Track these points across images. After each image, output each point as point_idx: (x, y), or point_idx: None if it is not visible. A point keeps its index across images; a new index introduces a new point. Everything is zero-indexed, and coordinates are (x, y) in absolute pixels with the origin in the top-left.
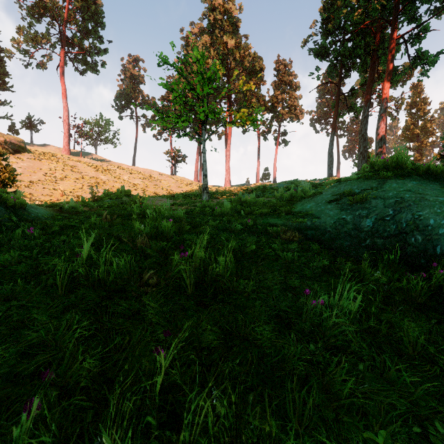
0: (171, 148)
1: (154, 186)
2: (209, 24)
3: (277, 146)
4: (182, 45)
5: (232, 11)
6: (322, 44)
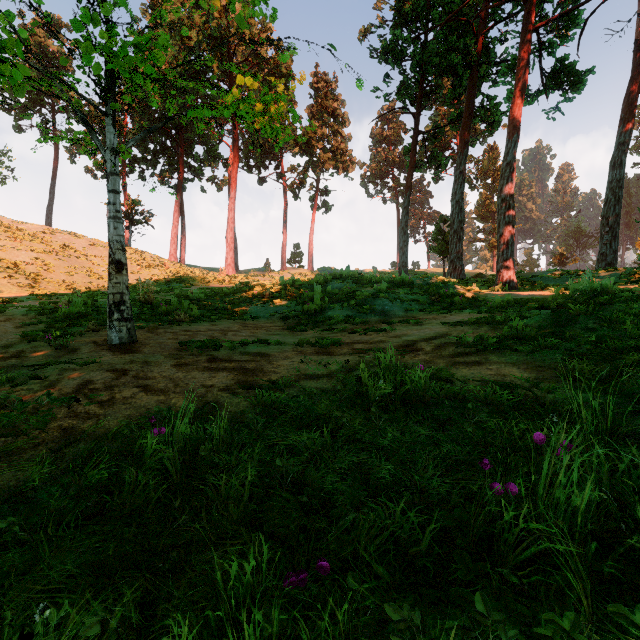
0: (126, 197)
1: (67, 268)
2: None
3: (314, 210)
4: (144, 5)
5: None
6: (395, 35)
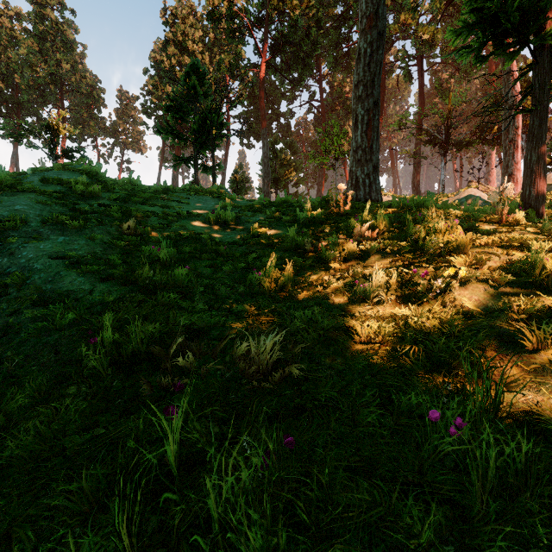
0: None
1: None
2: (37, 29)
3: (120, 172)
4: None
5: (67, 33)
6: (148, 107)
